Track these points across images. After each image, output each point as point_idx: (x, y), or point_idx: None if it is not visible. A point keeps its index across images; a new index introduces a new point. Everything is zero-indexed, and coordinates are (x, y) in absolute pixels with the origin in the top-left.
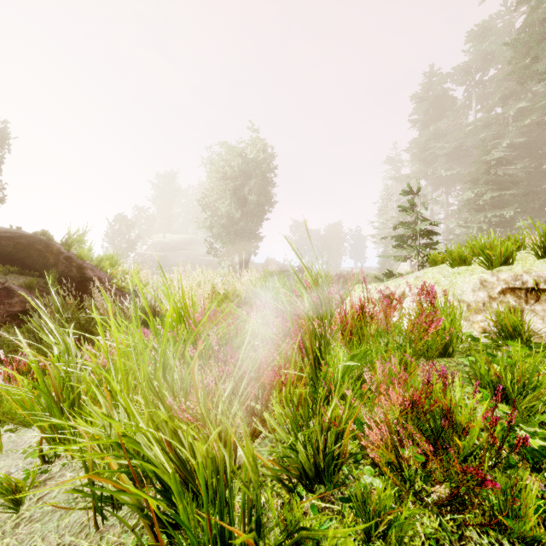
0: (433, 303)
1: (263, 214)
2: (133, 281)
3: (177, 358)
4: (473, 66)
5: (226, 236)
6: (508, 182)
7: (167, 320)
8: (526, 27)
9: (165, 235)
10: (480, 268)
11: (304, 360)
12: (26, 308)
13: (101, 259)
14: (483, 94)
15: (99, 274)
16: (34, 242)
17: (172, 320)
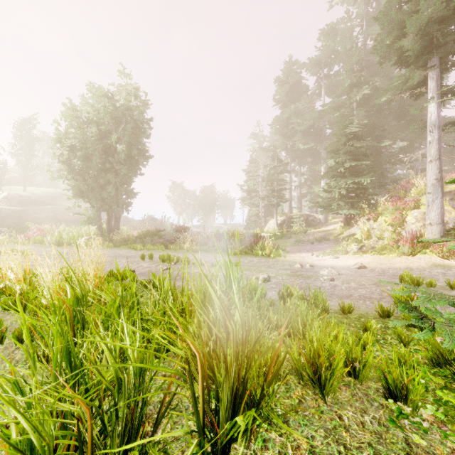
0: None
1: (136, 168)
2: None
3: None
4: (323, 61)
5: (90, 190)
6: (362, 154)
7: None
8: (385, 13)
9: (27, 188)
10: None
11: None
12: None
13: None
14: (330, 85)
15: None
16: None
17: None
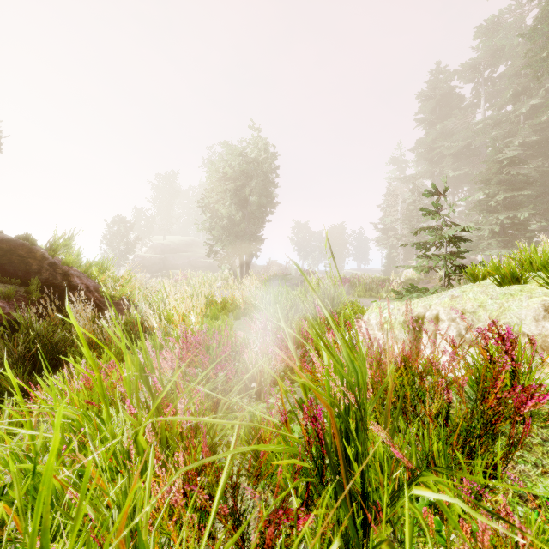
0: (511, 353)
1: (264, 216)
2: (124, 288)
3: (76, 530)
4: (482, 62)
5: (226, 239)
6: (522, 183)
7: (48, 461)
8: (543, 18)
9: (166, 237)
10: (540, 288)
11: (325, 460)
12: (2, 320)
13: (90, 265)
14: (492, 91)
15: (86, 281)
16: (16, 247)
17: (129, 376)
